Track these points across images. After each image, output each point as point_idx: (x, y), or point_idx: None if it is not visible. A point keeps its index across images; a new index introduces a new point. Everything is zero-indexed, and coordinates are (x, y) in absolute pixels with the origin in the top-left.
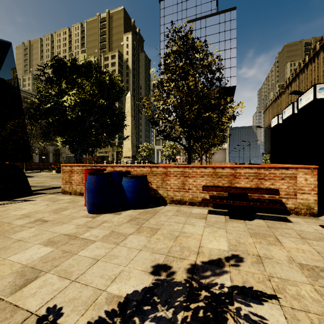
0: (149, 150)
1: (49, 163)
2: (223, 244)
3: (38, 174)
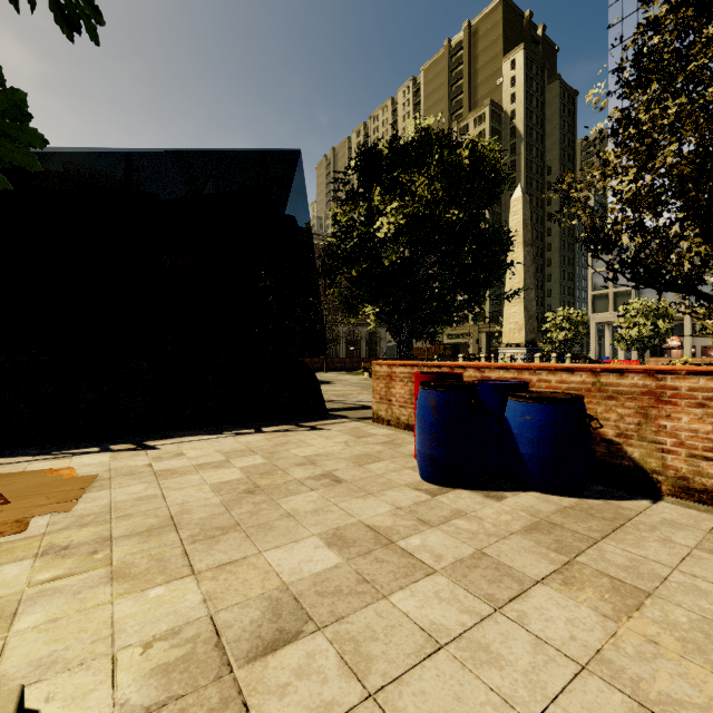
0: (574, 325)
1: (360, 358)
2: None
3: (342, 379)
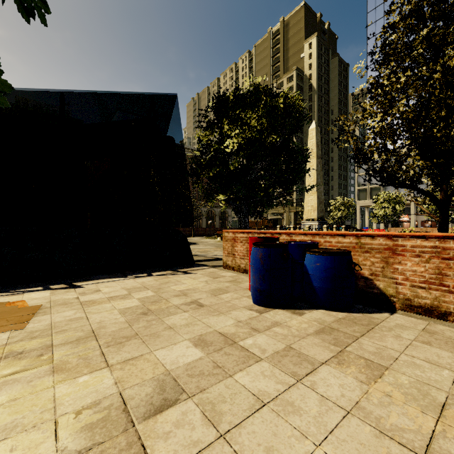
0: (347, 207)
1: (215, 228)
2: None
3: (204, 241)
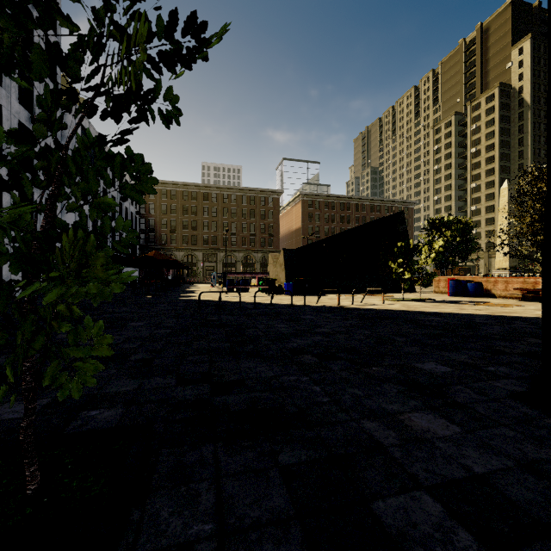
0: None
1: None
2: (497, 302)
3: None
